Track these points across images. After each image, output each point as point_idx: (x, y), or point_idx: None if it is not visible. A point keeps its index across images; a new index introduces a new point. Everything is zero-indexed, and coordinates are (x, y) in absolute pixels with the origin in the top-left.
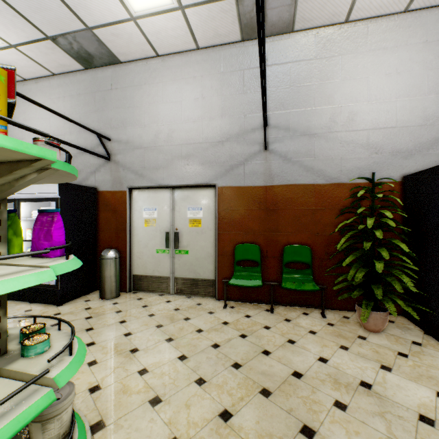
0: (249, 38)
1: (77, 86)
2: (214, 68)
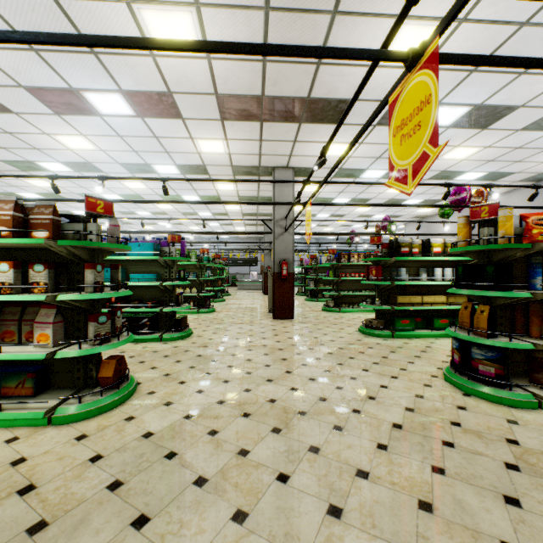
0: (540, 181)
1: (461, 213)
2: (523, 197)
